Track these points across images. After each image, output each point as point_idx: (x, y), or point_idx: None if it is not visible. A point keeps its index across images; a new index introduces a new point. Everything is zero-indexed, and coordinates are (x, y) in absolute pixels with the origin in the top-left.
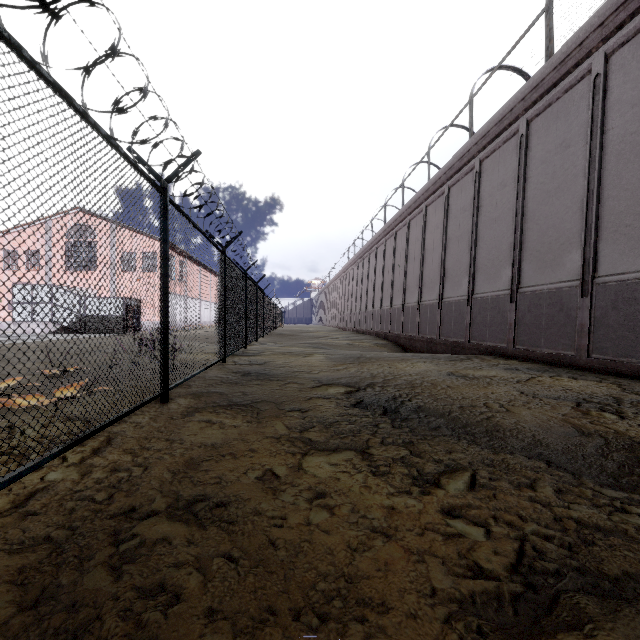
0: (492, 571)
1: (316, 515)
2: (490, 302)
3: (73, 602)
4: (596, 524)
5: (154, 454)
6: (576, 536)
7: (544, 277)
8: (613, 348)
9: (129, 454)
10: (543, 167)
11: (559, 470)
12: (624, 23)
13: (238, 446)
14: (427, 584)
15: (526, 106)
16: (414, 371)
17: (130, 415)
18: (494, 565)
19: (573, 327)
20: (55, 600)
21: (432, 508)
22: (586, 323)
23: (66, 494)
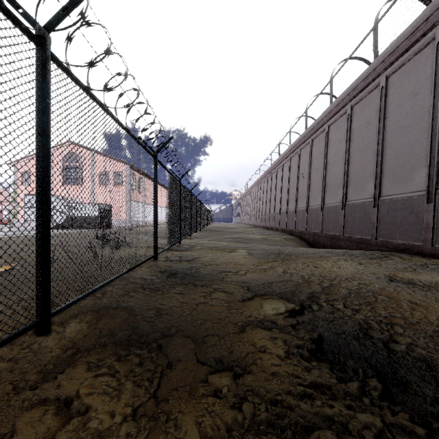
0: None
1: None
2: (400, 203)
3: None
4: None
5: None
6: None
7: None
8: None
9: None
10: None
11: None
12: None
13: None
14: None
15: None
16: (346, 274)
17: None
18: None
19: None
20: None
21: None
22: None
23: None
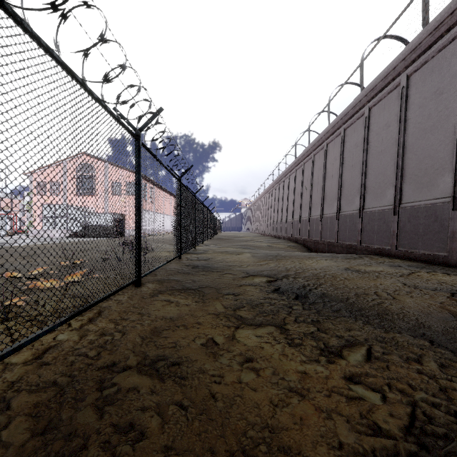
0: (389, 431)
1: (246, 375)
2: (377, 215)
3: (69, 433)
4: None
5: (130, 323)
6: None
7: (421, 195)
8: None
9: (113, 323)
10: (420, 110)
11: (441, 348)
12: None
13: (189, 320)
14: (335, 438)
15: (406, 64)
16: (318, 266)
17: (115, 295)
18: (390, 426)
19: (446, 234)
20: (57, 430)
21: (337, 375)
22: (456, 231)
23: (69, 350)
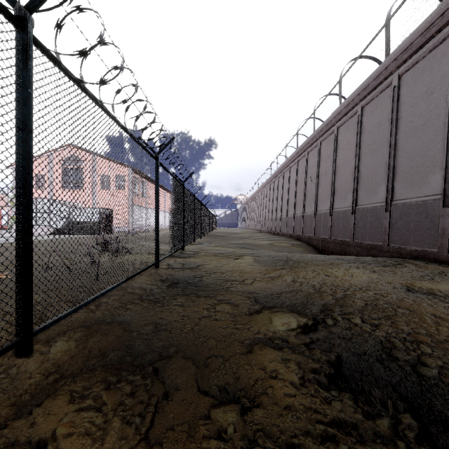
0: None
1: None
2: (414, 207)
3: None
4: None
5: None
6: None
7: None
8: None
9: None
10: None
11: None
12: None
13: None
14: None
15: None
16: (360, 283)
17: None
18: None
19: None
20: None
21: None
22: None
23: None
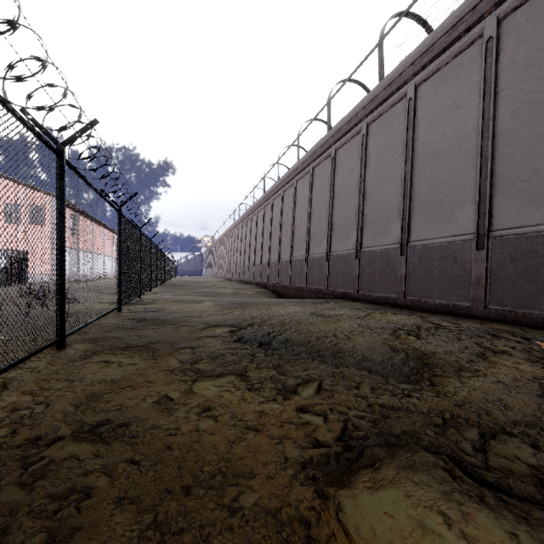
0: (325, 442)
1: (204, 423)
2: (342, 258)
3: None
4: (391, 405)
5: (55, 392)
6: (379, 414)
7: (378, 241)
8: (419, 292)
9: (28, 395)
10: (377, 160)
11: (375, 375)
12: (426, 65)
13: (136, 379)
14: (282, 456)
15: (366, 113)
16: (285, 312)
17: (25, 361)
18: (327, 438)
19: (396, 277)
20: None
21: (290, 408)
22: (403, 274)
23: None
